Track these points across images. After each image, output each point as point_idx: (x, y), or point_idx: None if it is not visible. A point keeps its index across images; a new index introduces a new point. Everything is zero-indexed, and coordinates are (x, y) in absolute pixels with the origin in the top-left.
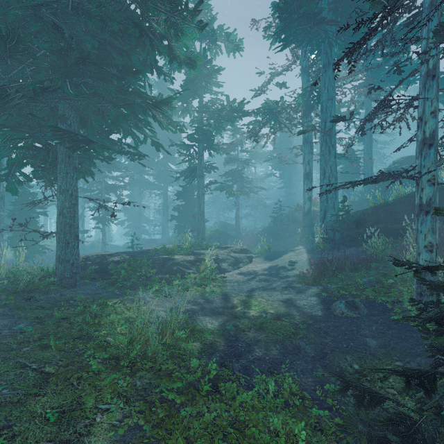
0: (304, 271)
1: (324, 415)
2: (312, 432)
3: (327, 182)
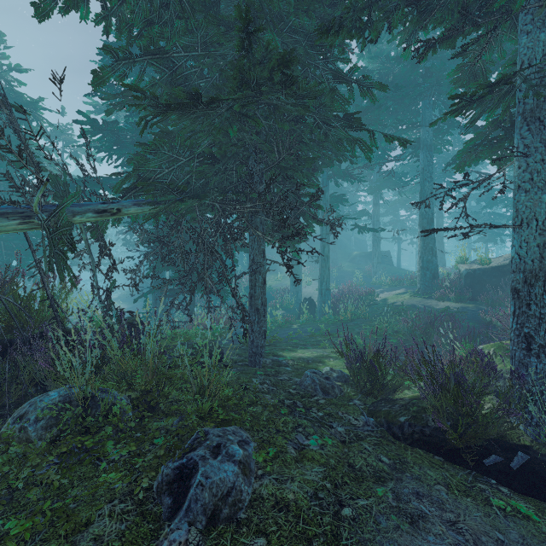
0: None
1: None
2: None
3: None
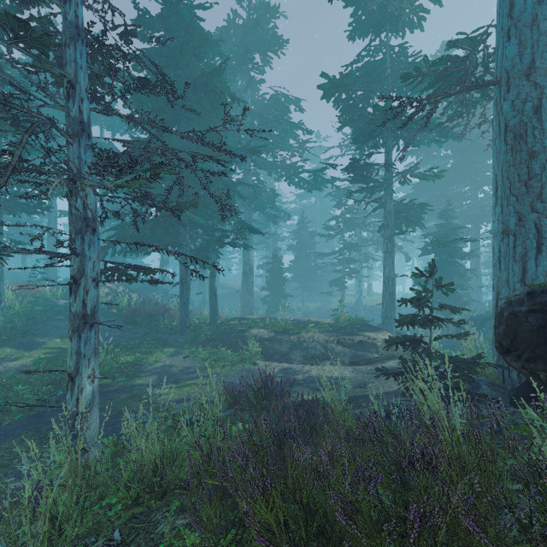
0: (305, 397)
1: (21, 422)
2: (1, 407)
3: (498, 211)
